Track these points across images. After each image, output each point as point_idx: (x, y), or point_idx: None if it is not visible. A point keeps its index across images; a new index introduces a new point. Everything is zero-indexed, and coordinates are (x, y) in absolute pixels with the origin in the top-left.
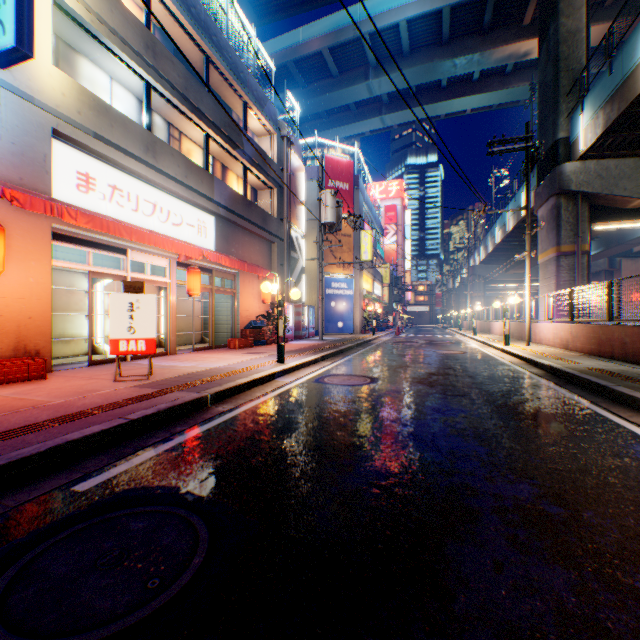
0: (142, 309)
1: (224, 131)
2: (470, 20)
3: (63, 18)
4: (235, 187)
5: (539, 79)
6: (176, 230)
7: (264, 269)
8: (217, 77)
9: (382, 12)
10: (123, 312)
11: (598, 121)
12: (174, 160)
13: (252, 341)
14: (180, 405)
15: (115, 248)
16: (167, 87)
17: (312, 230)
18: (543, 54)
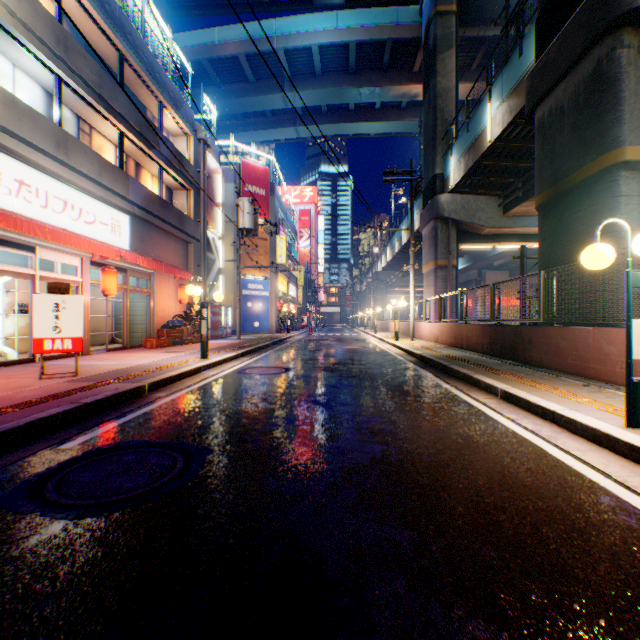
0: (69, 309)
1: (140, 131)
2: (372, 58)
3: None
4: (150, 185)
5: (424, 122)
6: (89, 228)
7: (182, 270)
8: (132, 74)
9: (297, 33)
10: (48, 312)
11: (461, 166)
12: (87, 157)
13: (170, 341)
14: (124, 392)
15: (23, 245)
16: (80, 83)
17: (229, 232)
18: (426, 102)
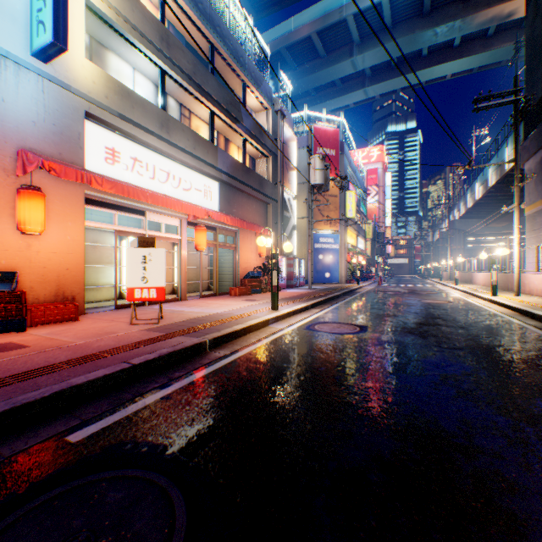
0: (153, 261)
1: (226, 108)
2: None
3: (94, 20)
4: (236, 157)
5: (526, 35)
6: (186, 194)
7: (260, 226)
8: (220, 63)
9: None
10: (138, 264)
11: None
12: (184, 134)
13: (250, 289)
14: (180, 350)
15: (136, 210)
16: (178, 72)
17: (302, 192)
18: (531, 9)
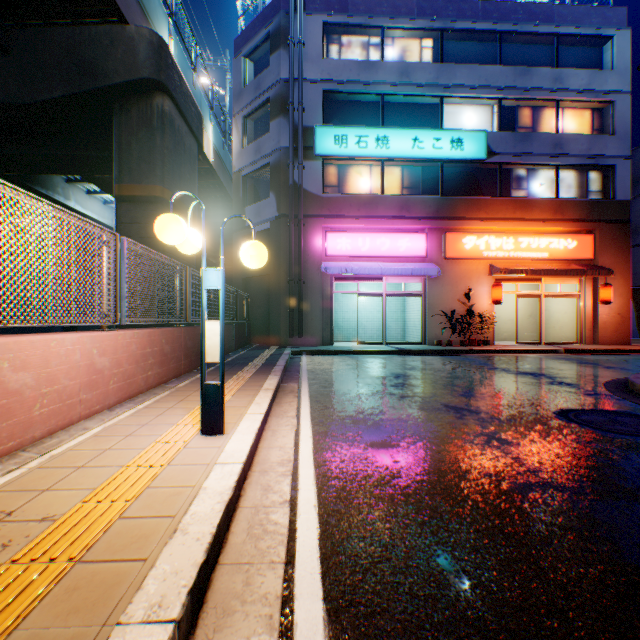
0: None
1: None
2: None
3: None
4: None
5: None
6: None
7: None
8: None
9: None
10: None
11: None
12: None
13: None
14: None
15: None
16: None
17: None
18: None
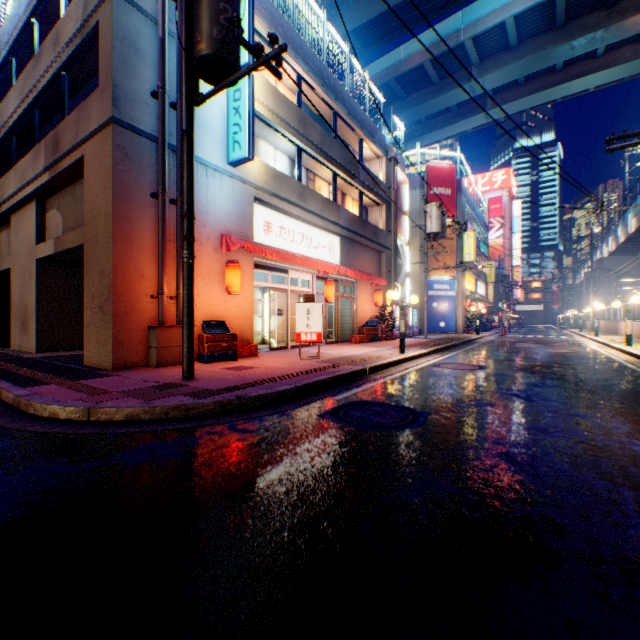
0: (314, 313)
1: (346, 168)
2: None
3: (255, 121)
4: (351, 209)
5: None
6: (315, 252)
7: (377, 277)
8: (340, 124)
9: (486, 14)
10: (303, 315)
11: None
12: (315, 200)
13: (368, 337)
14: (355, 371)
15: (282, 270)
16: (311, 147)
17: (414, 236)
18: None
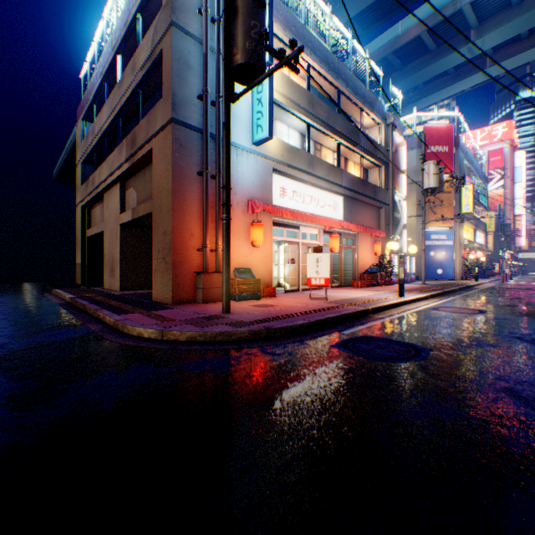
0: (322, 261)
1: (348, 137)
2: None
3: (273, 107)
4: (352, 172)
5: None
6: (321, 210)
7: (376, 230)
8: (342, 100)
9: None
10: (313, 263)
11: None
12: (321, 167)
13: (368, 282)
14: (359, 311)
15: (294, 226)
16: (318, 122)
17: (411, 192)
18: None
